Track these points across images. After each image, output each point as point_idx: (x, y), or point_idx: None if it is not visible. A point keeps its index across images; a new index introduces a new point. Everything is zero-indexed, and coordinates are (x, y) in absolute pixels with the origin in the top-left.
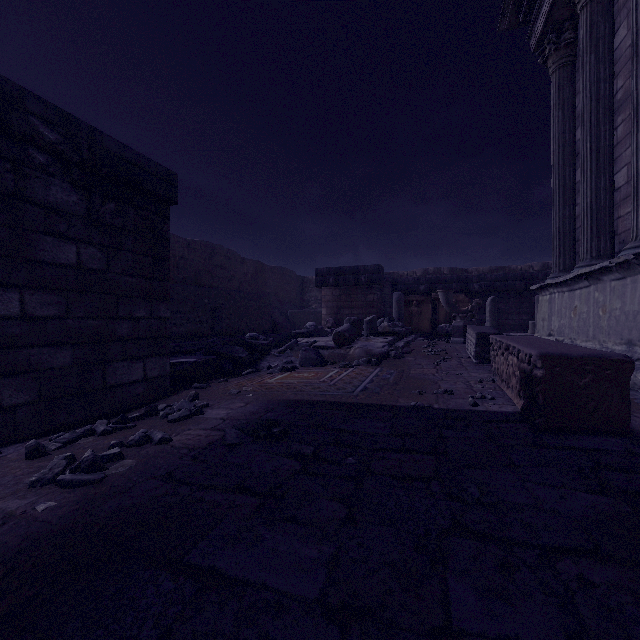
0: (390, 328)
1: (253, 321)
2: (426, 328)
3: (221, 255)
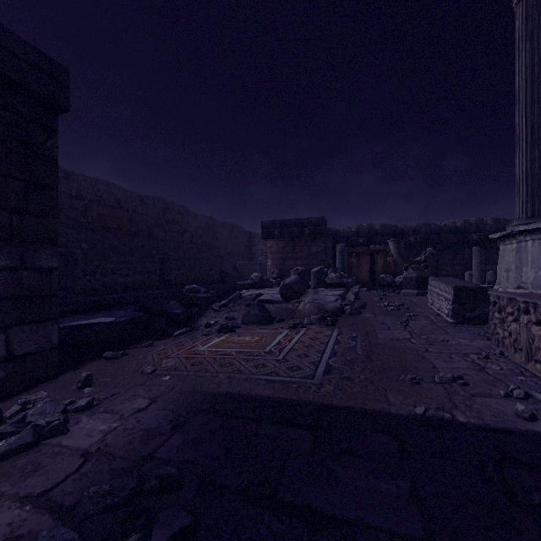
0: (338, 279)
1: (202, 272)
2: (365, 278)
3: (174, 210)
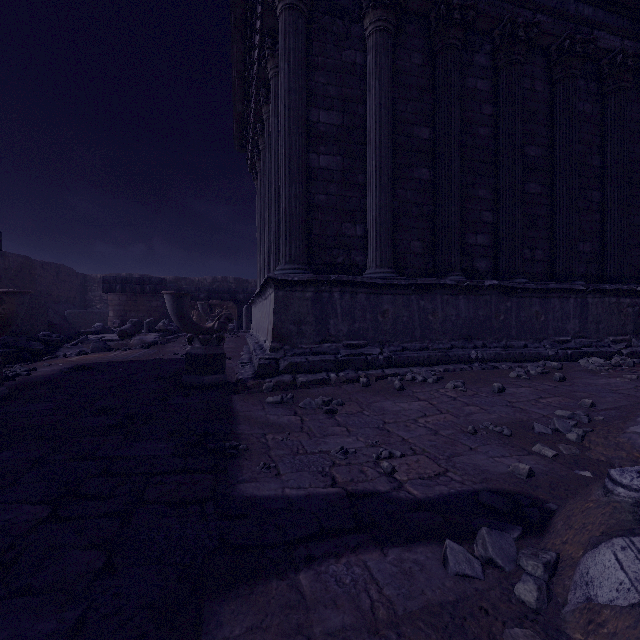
0: (164, 327)
1: (25, 322)
2: None
3: None
